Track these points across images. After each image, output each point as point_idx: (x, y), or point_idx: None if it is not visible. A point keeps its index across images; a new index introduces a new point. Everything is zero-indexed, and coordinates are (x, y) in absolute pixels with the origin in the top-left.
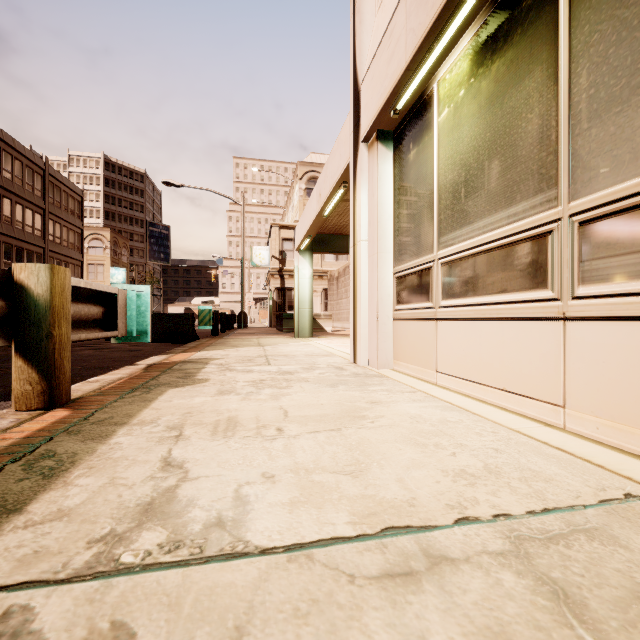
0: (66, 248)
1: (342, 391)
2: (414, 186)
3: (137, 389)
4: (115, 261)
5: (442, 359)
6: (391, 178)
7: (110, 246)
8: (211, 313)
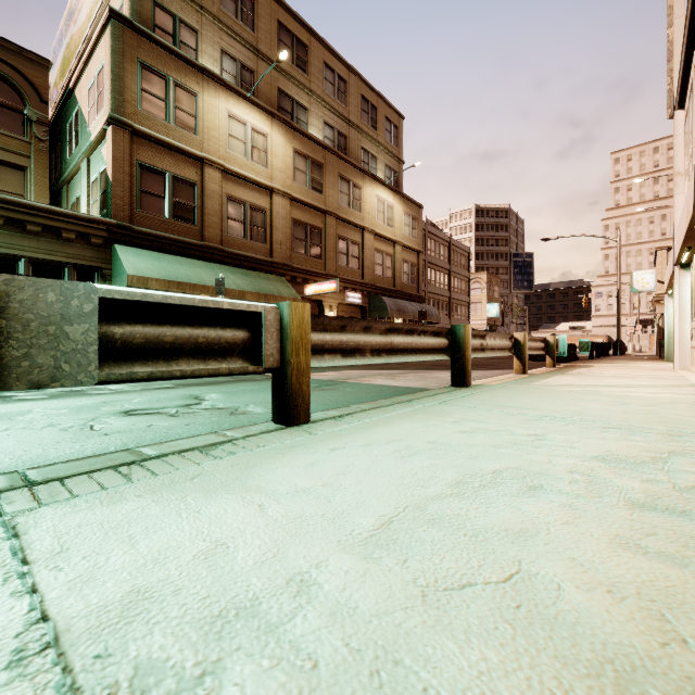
0: (460, 294)
1: (644, 371)
2: (692, 293)
3: (570, 368)
4: (489, 298)
5: (694, 362)
6: (688, 284)
7: (486, 286)
8: (588, 343)
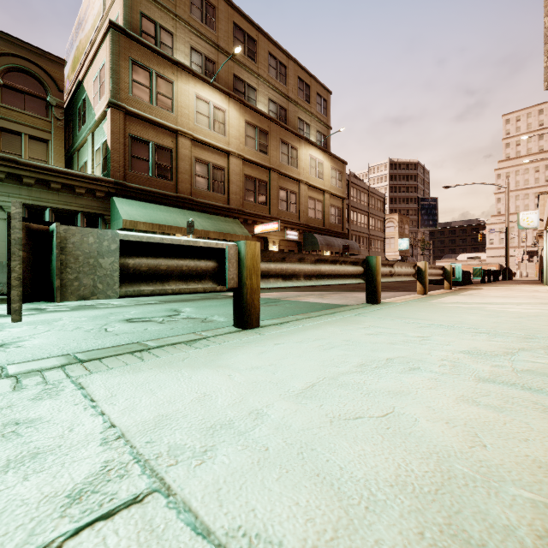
0: (377, 232)
1: (523, 292)
2: None
3: (464, 290)
4: (401, 234)
5: None
6: None
7: (398, 225)
8: (480, 270)
